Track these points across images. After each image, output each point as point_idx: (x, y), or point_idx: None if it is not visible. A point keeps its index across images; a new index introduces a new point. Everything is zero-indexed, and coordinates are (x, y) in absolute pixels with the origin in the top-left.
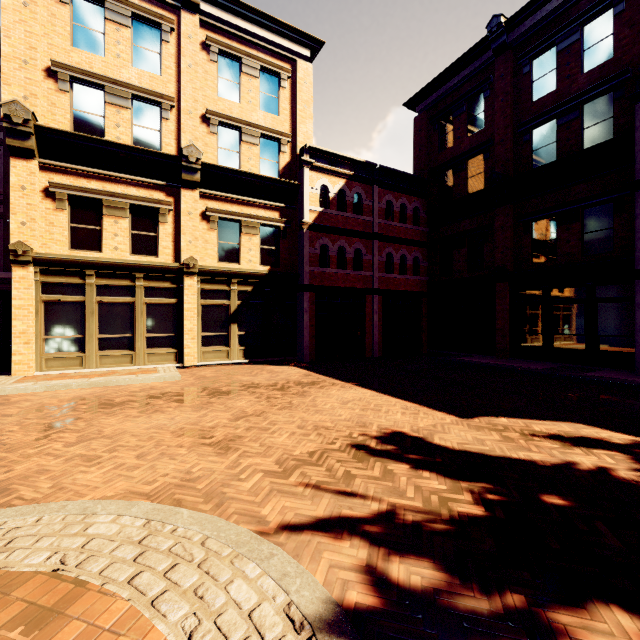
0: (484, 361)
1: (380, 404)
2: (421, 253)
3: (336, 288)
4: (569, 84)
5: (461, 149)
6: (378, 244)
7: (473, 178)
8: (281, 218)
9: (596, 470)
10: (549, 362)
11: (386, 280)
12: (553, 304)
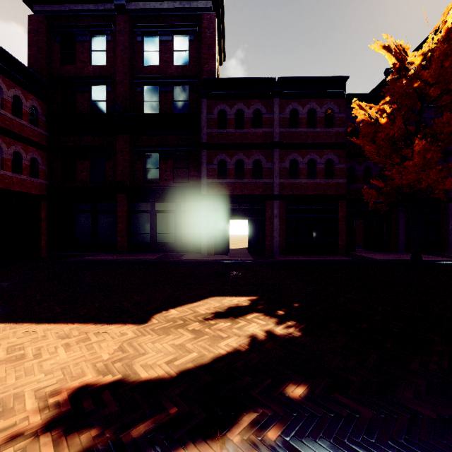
0: (111, 258)
1: (18, 344)
2: (40, 156)
3: None
4: (166, 67)
5: (85, 72)
6: None
7: (96, 102)
8: None
9: (269, 335)
10: (155, 253)
11: None
12: (157, 213)
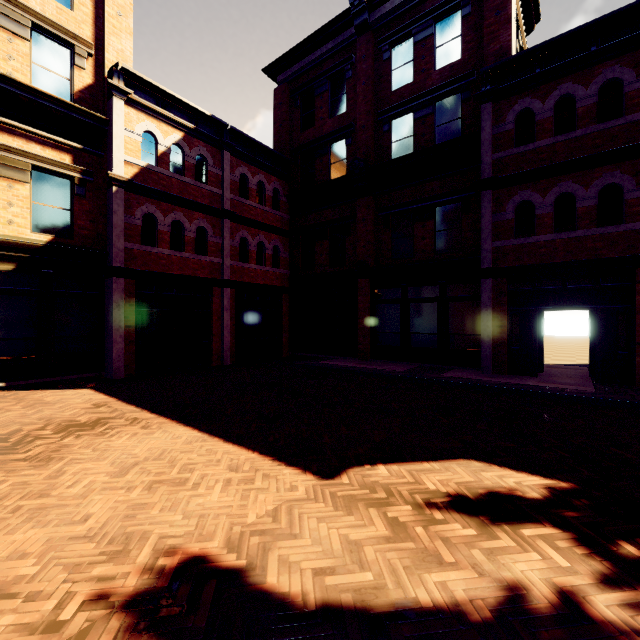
0: (347, 364)
1: (193, 463)
2: (282, 242)
3: (169, 275)
4: (424, 78)
5: (324, 131)
6: (229, 225)
7: (336, 164)
8: (76, 165)
9: (564, 608)
10: (407, 362)
11: (240, 270)
12: (410, 302)
